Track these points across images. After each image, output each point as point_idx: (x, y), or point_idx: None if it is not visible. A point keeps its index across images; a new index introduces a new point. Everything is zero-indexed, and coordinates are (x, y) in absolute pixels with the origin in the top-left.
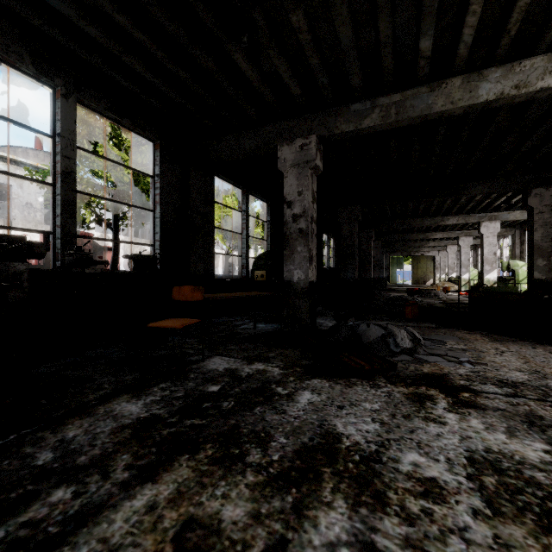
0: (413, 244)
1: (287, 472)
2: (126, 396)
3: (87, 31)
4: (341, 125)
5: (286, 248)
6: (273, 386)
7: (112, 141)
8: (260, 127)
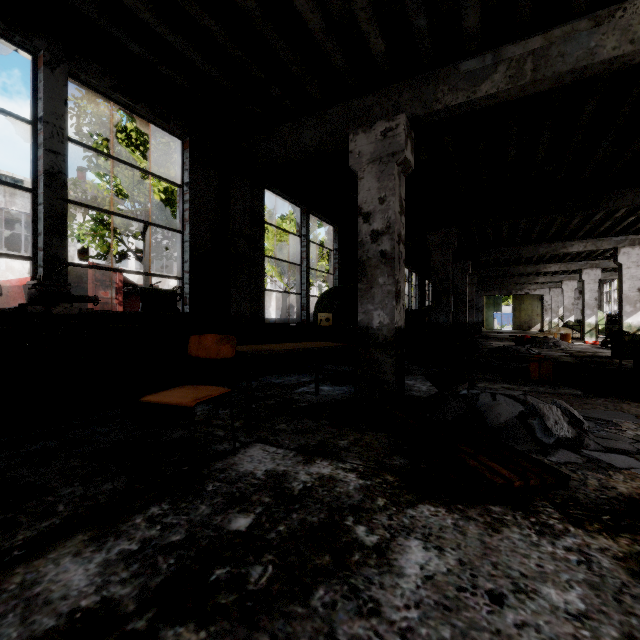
0: (517, 280)
1: None
2: (80, 537)
3: None
4: (444, 96)
5: (362, 280)
6: (349, 522)
7: (138, 149)
8: (325, 110)
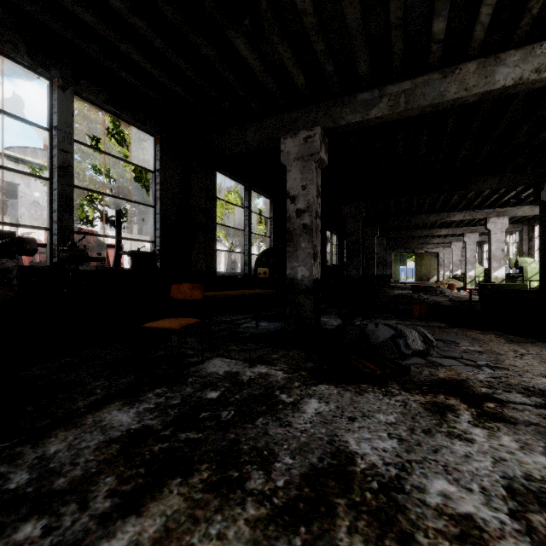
0: (417, 241)
1: (294, 503)
2: (118, 403)
3: (82, 18)
4: (347, 116)
5: (290, 245)
6: (277, 393)
7: (114, 137)
8: (263, 119)
